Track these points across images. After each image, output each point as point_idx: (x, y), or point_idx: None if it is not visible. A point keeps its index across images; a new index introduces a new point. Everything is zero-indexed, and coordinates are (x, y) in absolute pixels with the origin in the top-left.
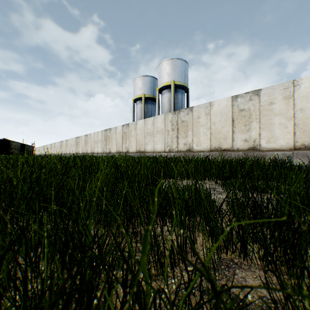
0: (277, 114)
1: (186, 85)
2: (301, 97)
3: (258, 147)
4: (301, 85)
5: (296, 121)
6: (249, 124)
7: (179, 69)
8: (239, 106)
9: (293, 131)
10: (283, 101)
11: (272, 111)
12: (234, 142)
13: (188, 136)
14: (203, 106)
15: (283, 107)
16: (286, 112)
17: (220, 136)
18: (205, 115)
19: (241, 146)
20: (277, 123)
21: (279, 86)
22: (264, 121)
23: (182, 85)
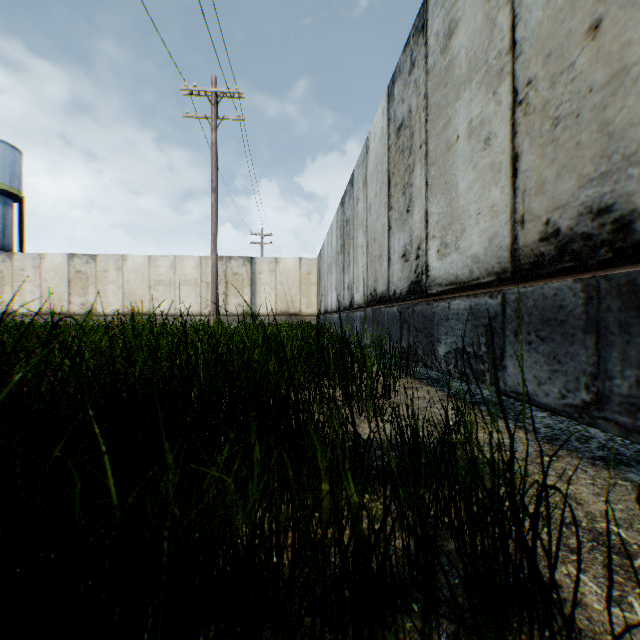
0: (112, 282)
1: (19, 192)
2: (129, 270)
3: (96, 312)
4: (129, 260)
5: (125, 291)
6: (87, 288)
7: (1, 159)
8: (77, 267)
9: (124, 299)
10: (116, 271)
11: (108, 279)
12: (72, 305)
13: (7, 293)
14: (32, 257)
15: (117, 276)
16: (119, 281)
17: (55, 298)
18: (34, 268)
19: (80, 310)
20: (112, 290)
21: (113, 257)
22: (102, 287)
23: (7, 189)
